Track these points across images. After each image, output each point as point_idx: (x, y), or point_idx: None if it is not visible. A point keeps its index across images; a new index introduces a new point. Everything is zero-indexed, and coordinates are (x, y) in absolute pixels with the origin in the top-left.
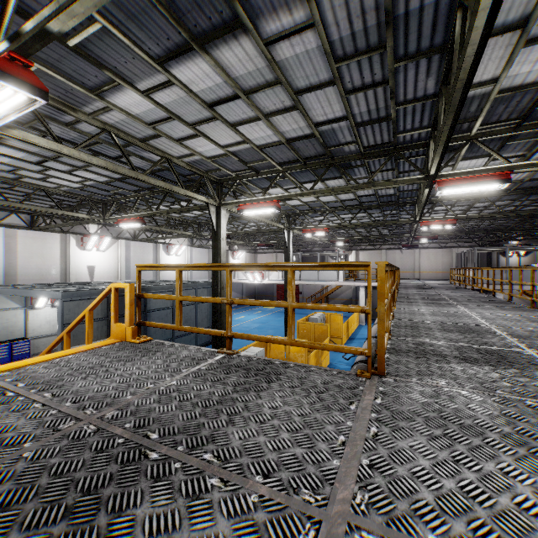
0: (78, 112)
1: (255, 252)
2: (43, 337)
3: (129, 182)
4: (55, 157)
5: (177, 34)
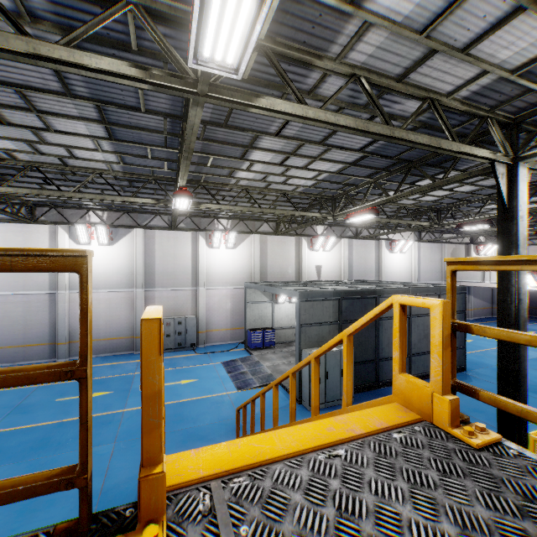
0: (324, 59)
1: None
2: (283, 328)
3: (364, 165)
4: (294, 150)
5: None
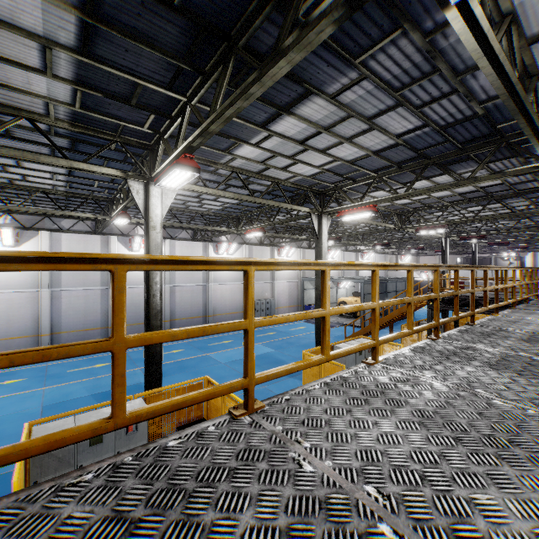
0: (415, 217)
1: (417, 255)
2: None
3: None
4: None
5: (476, 205)
